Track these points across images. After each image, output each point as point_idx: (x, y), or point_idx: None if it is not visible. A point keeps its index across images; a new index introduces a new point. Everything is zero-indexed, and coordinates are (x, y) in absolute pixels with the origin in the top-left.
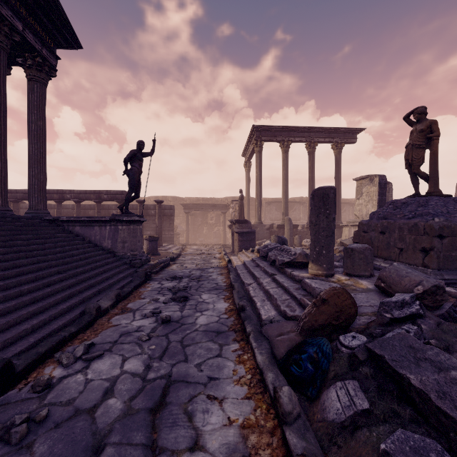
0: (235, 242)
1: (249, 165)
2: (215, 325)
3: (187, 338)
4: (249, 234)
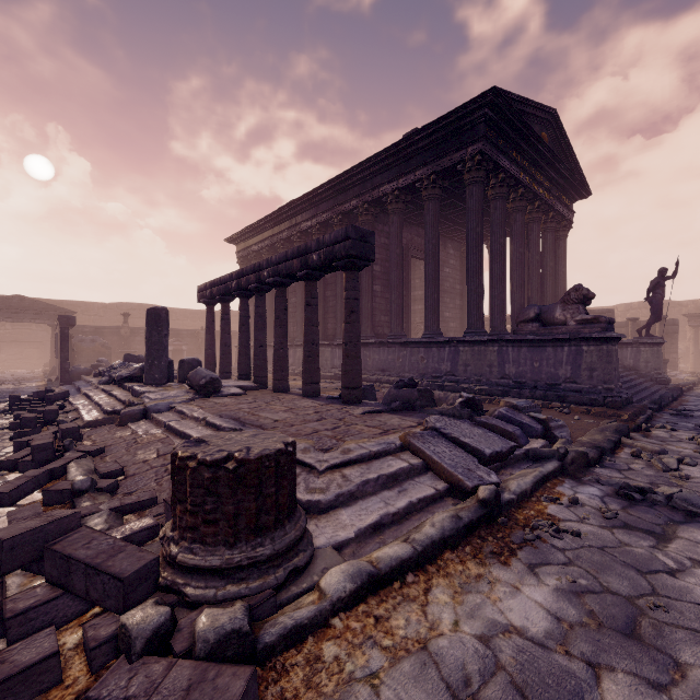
0: None
1: None
2: None
3: None
4: None
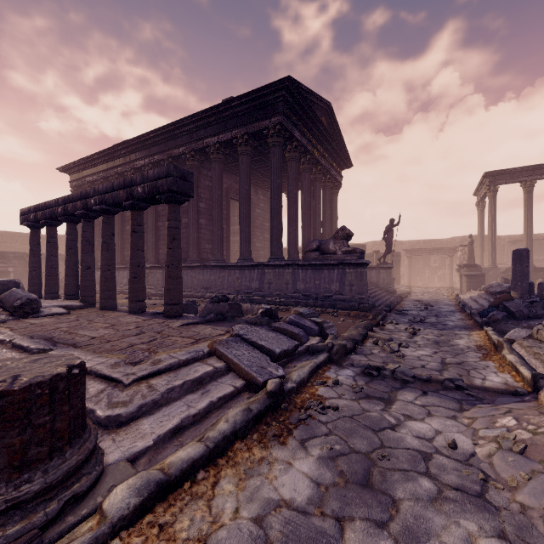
0: (463, 283)
1: (482, 204)
2: (450, 310)
3: (438, 311)
4: (478, 277)
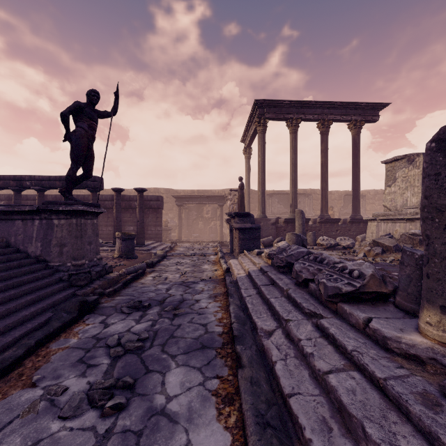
0: (235, 240)
1: (249, 151)
2: None
3: None
4: (253, 231)
